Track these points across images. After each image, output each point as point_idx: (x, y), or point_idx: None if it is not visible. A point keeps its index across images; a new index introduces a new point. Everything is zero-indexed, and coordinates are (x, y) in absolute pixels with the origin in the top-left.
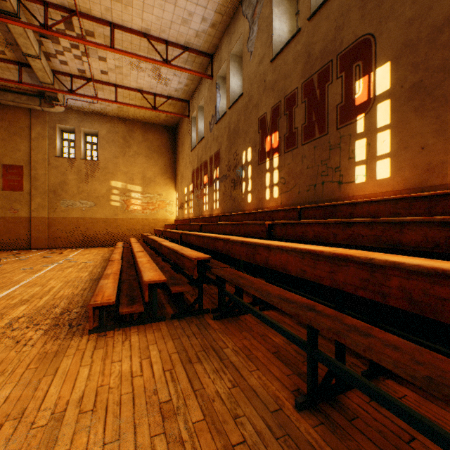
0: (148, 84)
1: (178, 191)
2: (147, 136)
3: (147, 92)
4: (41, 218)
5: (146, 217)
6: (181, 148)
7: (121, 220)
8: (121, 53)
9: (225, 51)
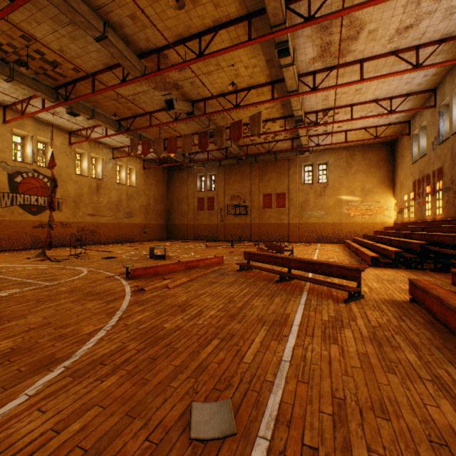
0: (370, 123)
1: (397, 198)
2: (365, 155)
3: (369, 127)
4: (294, 223)
5: (364, 221)
6: (399, 160)
7: (344, 224)
8: (357, 120)
9: (447, 88)
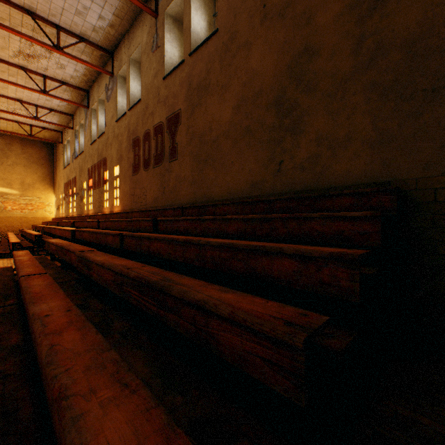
0: (24, 119)
1: (57, 196)
2: (26, 149)
3: (24, 123)
4: None
5: (25, 216)
6: (58, 163)
7: None
8: None
9: (78, 119)
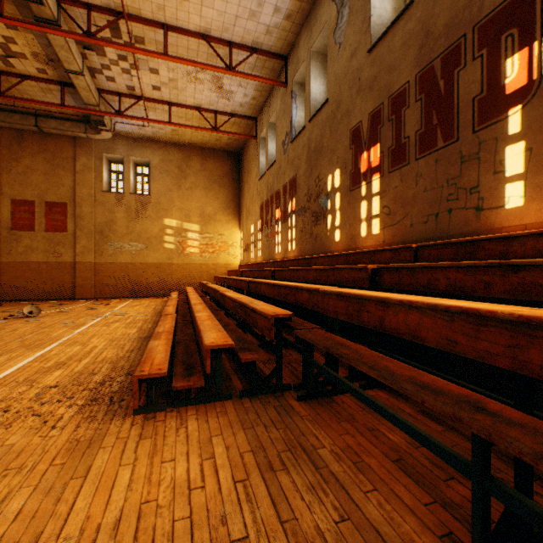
0: (207, 100)
1: (243, 230)
2: (206, 163)
3: (206, 109)
4: (87, 263)
5: (205, 262)
6: (246, 177)
7: (176, 265)
8: (176, 61)
9: (303, 49)
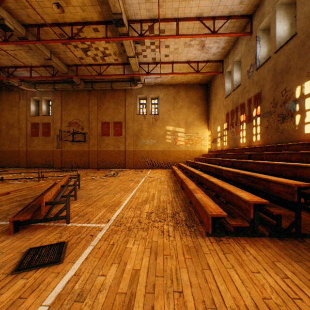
0: (193, 56)
1: (211, 130)
2: (188, 93)
3: (192, 62)
4: (130, 150)
5: (187, 149)
6: (213, 98)
7: (172, 151)
8: (183, 37)
9: (268, 5)
